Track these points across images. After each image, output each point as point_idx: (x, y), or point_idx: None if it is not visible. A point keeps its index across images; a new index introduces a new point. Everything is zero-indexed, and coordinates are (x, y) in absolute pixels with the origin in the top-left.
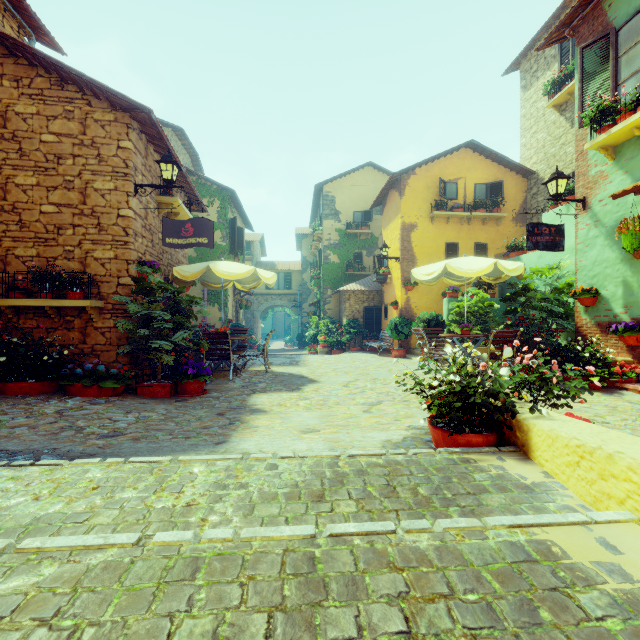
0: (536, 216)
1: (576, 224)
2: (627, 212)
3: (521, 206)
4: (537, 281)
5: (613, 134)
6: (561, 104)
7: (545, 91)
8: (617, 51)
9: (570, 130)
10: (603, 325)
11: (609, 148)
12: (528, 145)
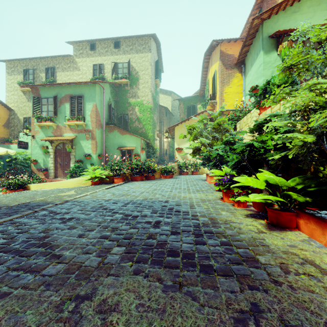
0: (14, 127)
1: (32, 141)
2: (44, 143)
3: (7, 121)
4: (18, 154)
5: (41, 124)
6: (24, 91)
7: (18, 83)
8: (42, 103)
9: (28, 102)
10: (39, 169)
11: (40, 126)
12: (10, 97)
